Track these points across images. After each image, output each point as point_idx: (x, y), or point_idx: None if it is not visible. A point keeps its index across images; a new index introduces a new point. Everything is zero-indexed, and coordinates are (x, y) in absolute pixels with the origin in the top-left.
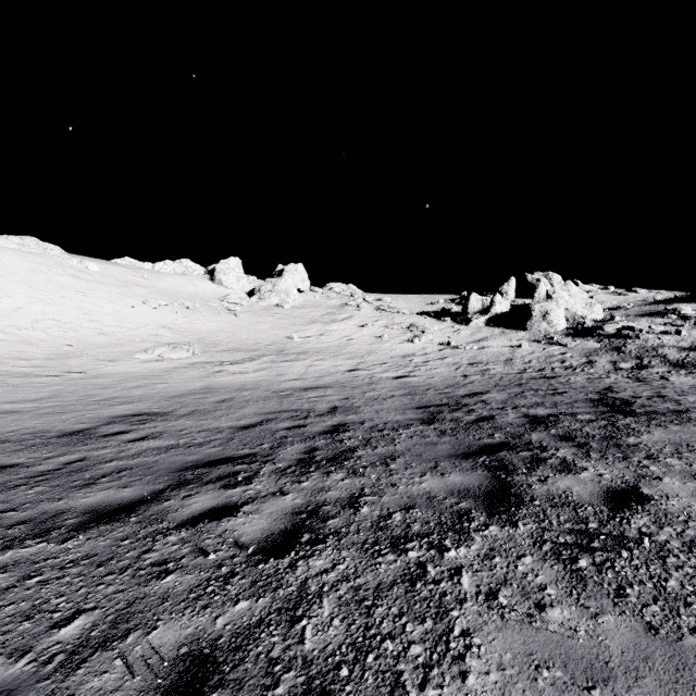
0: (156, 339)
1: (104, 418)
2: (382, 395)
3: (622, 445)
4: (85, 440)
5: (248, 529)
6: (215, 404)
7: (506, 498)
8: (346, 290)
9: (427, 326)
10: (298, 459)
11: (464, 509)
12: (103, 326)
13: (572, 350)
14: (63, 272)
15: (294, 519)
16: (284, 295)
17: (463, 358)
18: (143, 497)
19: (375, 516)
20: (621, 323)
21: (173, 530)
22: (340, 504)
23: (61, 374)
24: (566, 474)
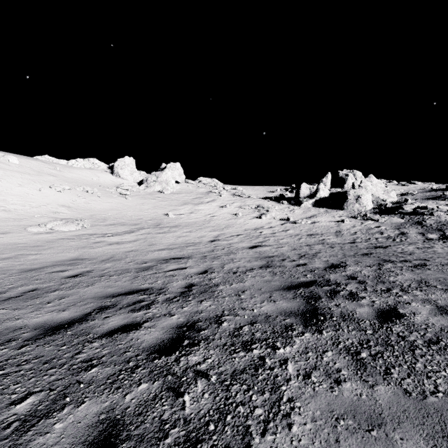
0: (53, 215)
1: None
2: (240, 267)
3: None
4: None
5: None
6: (65, 279)
7: None
8: (211, 182)
9: (270, 207)
10: None
11: None
12: (8, 204)
13: (384, 224)
14: None
15: None
16: (165, 184)
17: (302, 230)
18: None
19: None
20: (416, 204)
21: None
22: None
23: None
24: None
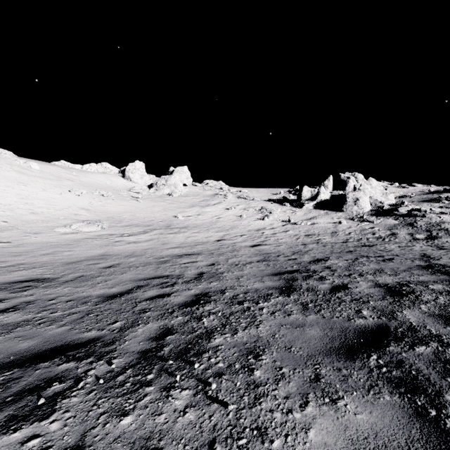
0: (75, 217)
1: None
2: (242, 261)
3: None
4: None
5: None
6: (102, 269)
7: None
8: (217, 185)
9: (273, 209)
10: (142, 351)
11: None
12: (35, 208)
13: (378, 225)
14: (11, 169)
15: None
16: (173, 187)
17: (301, 231)
18: None
19: None
20: (410, 206)
21: None
22: None
23: None
24: None
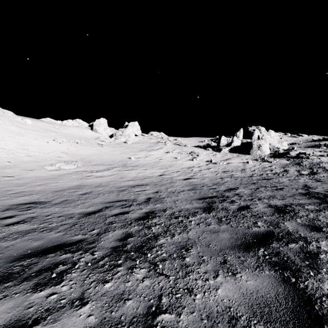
0: (58, 159)
1: (6, 205)
2: (177, 190)
3: None
4: None
5: None
6: (80, 195)
7: (319, 327)
8: (159, 135)
9: (200, 152)
10: (113, 247)
11: None
12: (30, 152)
13: (275, 164)
14: (12, 124)
15: None
16: (128, 137)
17: (219, 168)
18: None
19: None
20: (298, 151)
21: None
22: None
23: None
24: None
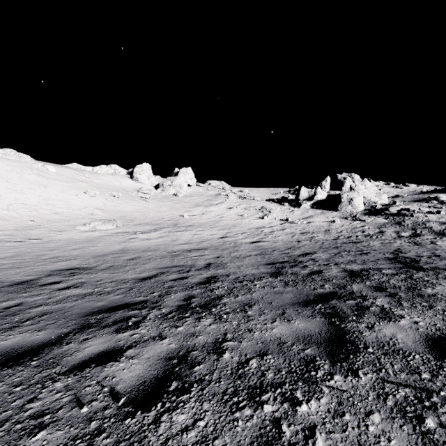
0: (92, 217)
1: (46, 271)
2: (242, 254)
3: (424, 295)
4: (27, 289)
5: (125, 375)
6: (127, 261)
7: (343, 345)
8: (219, 185)
9: (273, 208)
10: (178, 305)
11: (310, 356)
12: (56, 208)
13: (369, 224)
14: (31, 172)
15: (166, 364)
16: (178, 188)
17: (297, 229)
18: (49, 340)
19: (235, 362)
20: (400, 206)
21: (62, 375)
22: (206, 349)
23: (24, 240)
24: (387, 321)
